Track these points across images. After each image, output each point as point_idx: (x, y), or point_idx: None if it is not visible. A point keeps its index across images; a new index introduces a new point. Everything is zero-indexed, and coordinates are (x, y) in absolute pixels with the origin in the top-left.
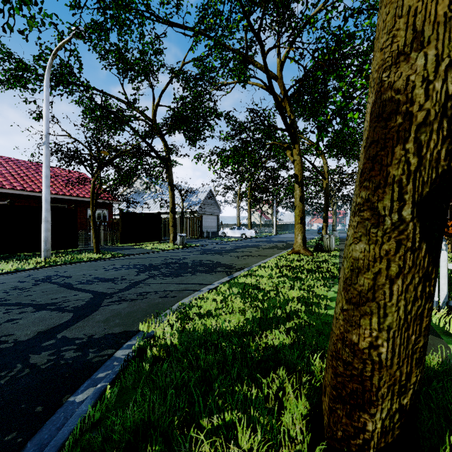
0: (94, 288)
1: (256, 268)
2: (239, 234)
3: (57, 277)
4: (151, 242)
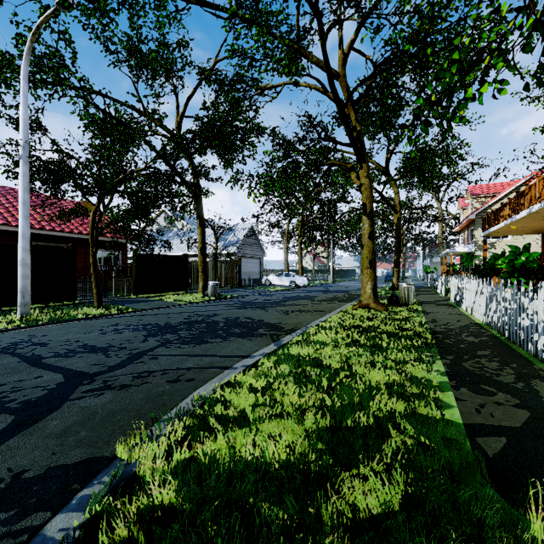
0: (73, 364)
1: (313, 329)
2: (288, 281)
3: (27, 344)
4: (175, 292)
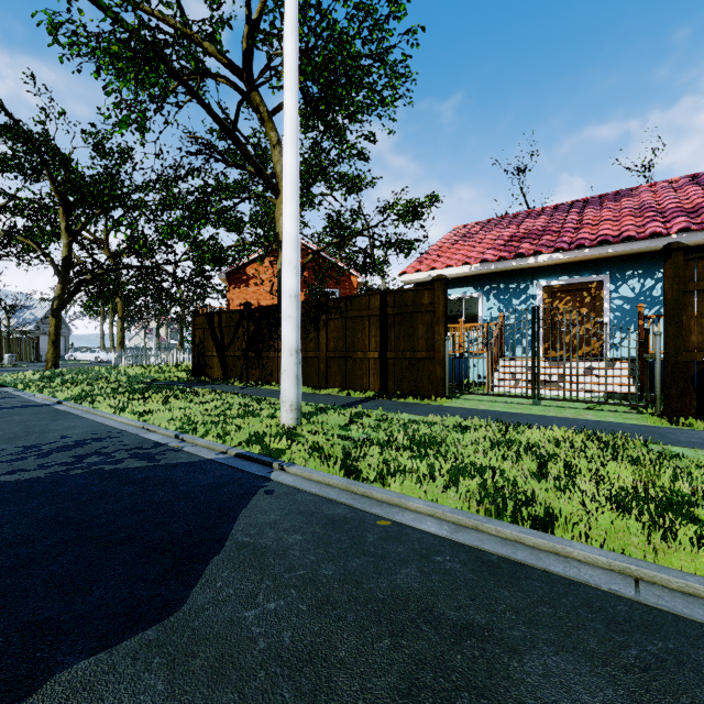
0: None
1: None
2: (93, 357)
3: None
4: None
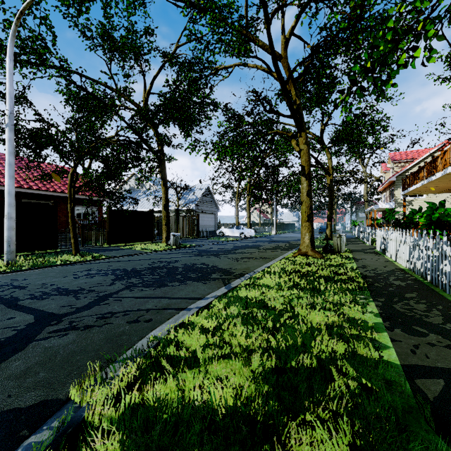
0: (45, 306)
1: (260, 274)
2: (238, 233)
3: (8, 287)
4: (143, 242)
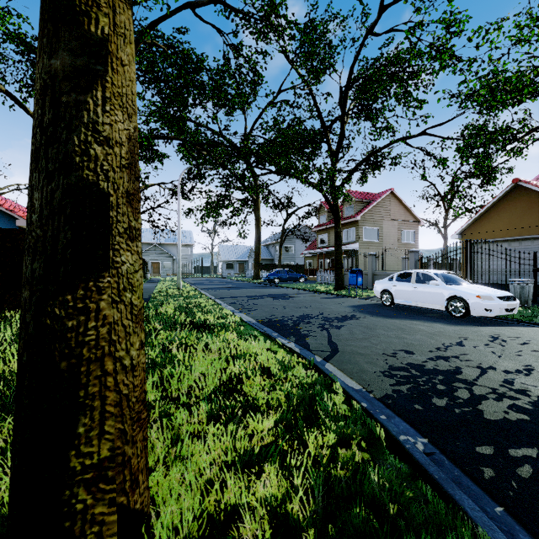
0: None
1: None
2: None
3: None
4: None
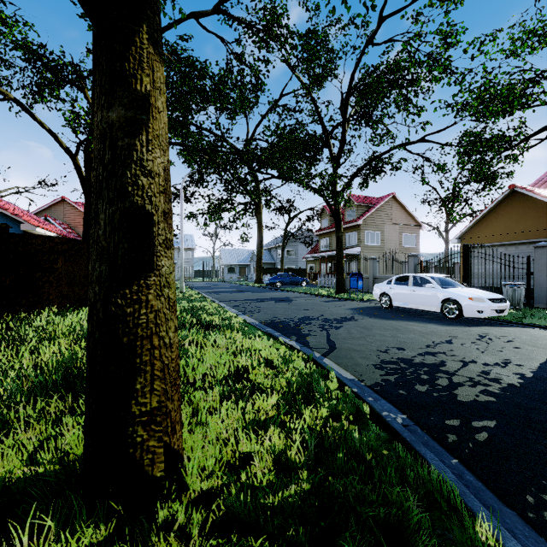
0: None
1: None
2: None
3: None
4: None
